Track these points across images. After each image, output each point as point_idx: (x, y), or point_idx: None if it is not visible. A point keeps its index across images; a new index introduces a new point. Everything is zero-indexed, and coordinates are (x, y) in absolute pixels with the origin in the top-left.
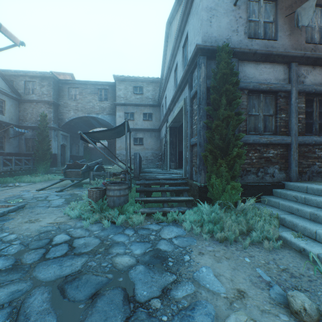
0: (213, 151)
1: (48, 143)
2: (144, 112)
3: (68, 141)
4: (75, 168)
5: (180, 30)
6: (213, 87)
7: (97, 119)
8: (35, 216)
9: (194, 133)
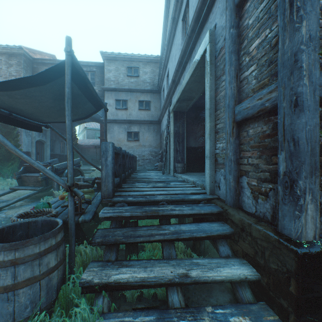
0: None
1: (15, 137)
2: (140, 99)
3: (48, 136)
4: (35, 171)
5: None
6: None
7: None
8: None
9: (247, 89)
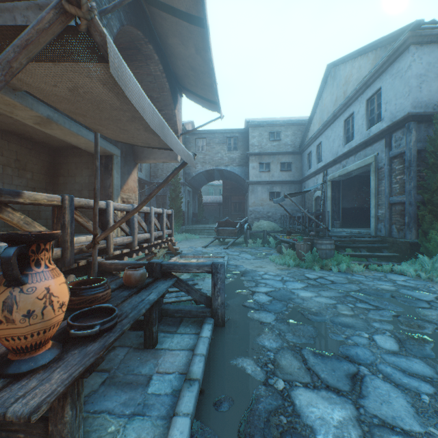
0: (434, 210)
1: (180, 200)
2: (281, 161)
3: (191, 196)
4: (226, 226)
5: (366, 84)
6: (431, 153)
7: (222, 172)
8: (253, 264)
9: (395, 192)
